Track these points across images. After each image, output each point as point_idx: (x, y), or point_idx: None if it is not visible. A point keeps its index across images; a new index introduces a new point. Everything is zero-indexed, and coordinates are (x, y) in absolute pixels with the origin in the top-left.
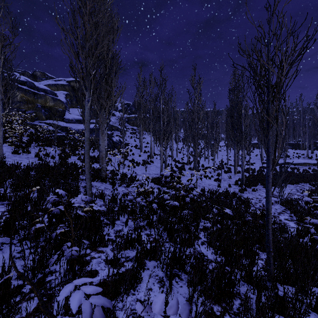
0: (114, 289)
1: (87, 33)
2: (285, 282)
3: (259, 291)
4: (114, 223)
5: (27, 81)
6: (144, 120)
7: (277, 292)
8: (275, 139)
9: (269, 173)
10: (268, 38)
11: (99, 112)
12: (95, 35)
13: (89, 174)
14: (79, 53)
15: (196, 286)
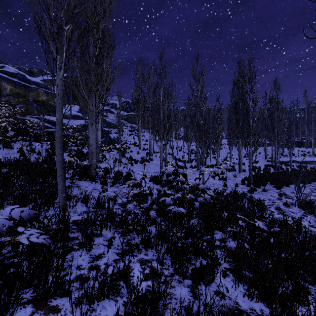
0: None
1: None
2: None
3: None
4: (91, 243)
5: (18, 73)
6: (143, 116)
7: None
8: None
9: None
10: None
11: (88, 98)
12: None
13: (62, 171)
14: None
15: None
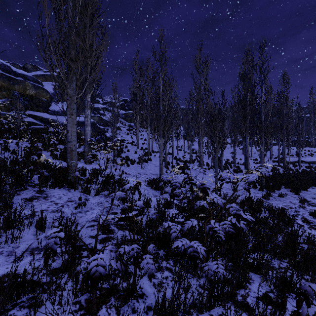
0: None
1: None
2: None
3: None
4: None
5: (1, 63)
6: (141, 113)
7: None
8: None
9: None
10: None
11: (64, 78)
12: None
13: None
14: None
15: None
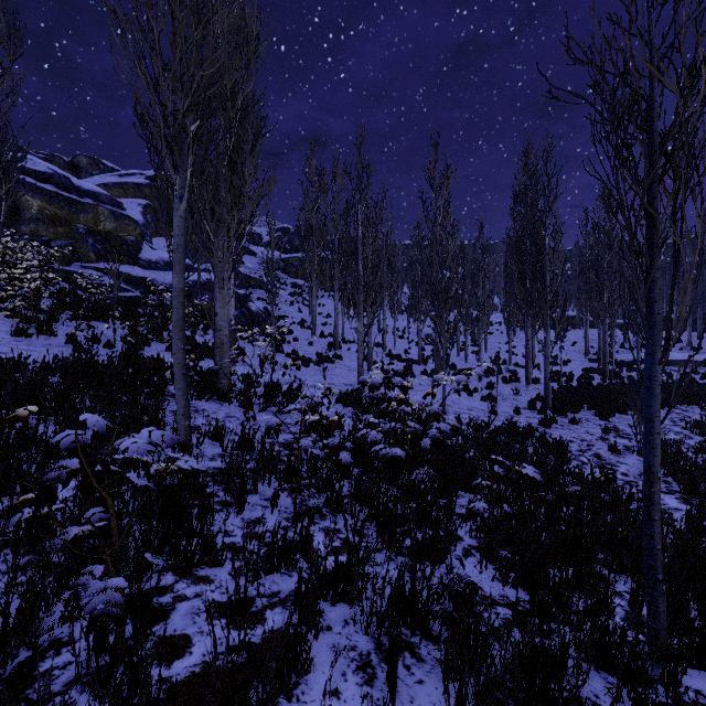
0: (229, 700)
1: (177, 29)
2: (695, 663)
3: (642, 698)
4: (242, 501)
5: (54, 173)
6: (320, 264)
7: (693, 704)
8: (674, 277)
9: (653, 369)
10: (650, 8)
11: (214, 235)
12: (197, 31)
13: (184, 380)
14: (158, 77)
15: (471, 697)
